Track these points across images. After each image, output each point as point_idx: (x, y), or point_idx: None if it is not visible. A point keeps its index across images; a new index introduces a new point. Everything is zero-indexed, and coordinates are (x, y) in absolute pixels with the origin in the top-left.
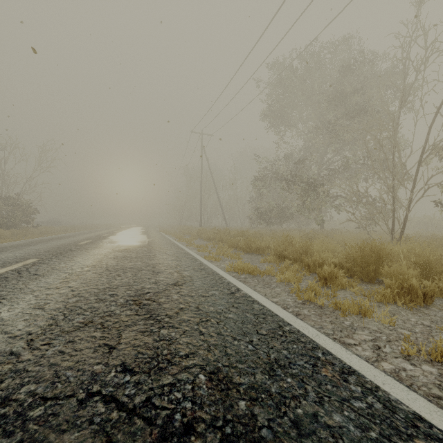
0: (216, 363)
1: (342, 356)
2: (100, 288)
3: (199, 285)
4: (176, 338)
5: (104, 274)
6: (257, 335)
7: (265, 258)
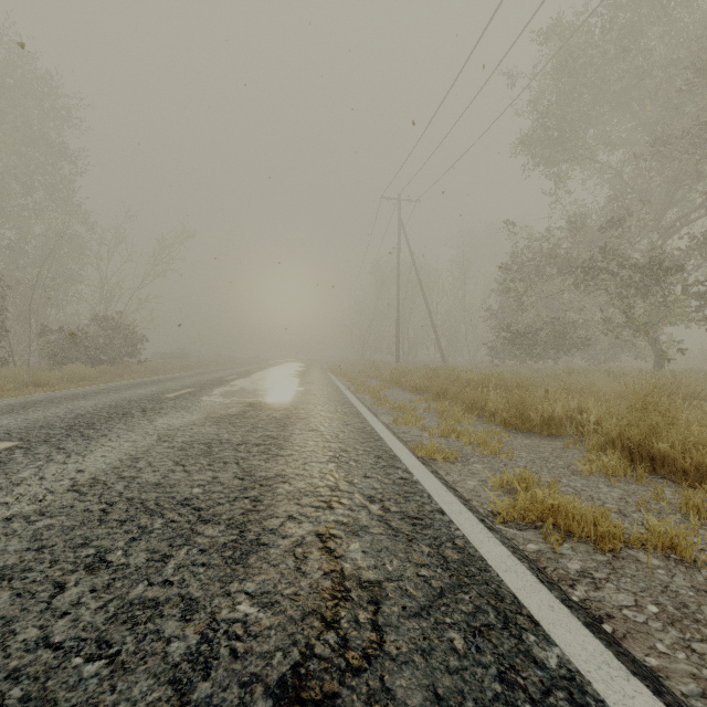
0: None
1: None
2: None
3: None
4: None
5: (59, 546)
6: None
7: (586, 457)
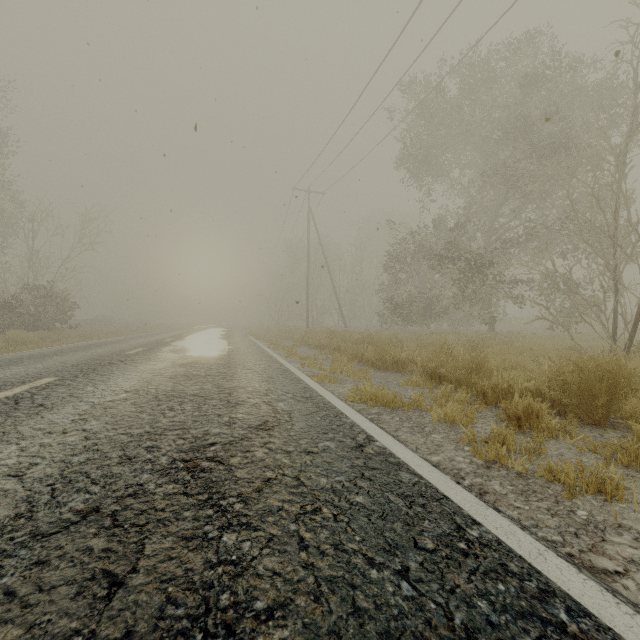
0: (333, 639)
1: (614, 620)
2: (134, 434)
3: (301, 429)
4: (252, 557)
5: (149, 406)
6: (417, 552)
7: (408, 378)
